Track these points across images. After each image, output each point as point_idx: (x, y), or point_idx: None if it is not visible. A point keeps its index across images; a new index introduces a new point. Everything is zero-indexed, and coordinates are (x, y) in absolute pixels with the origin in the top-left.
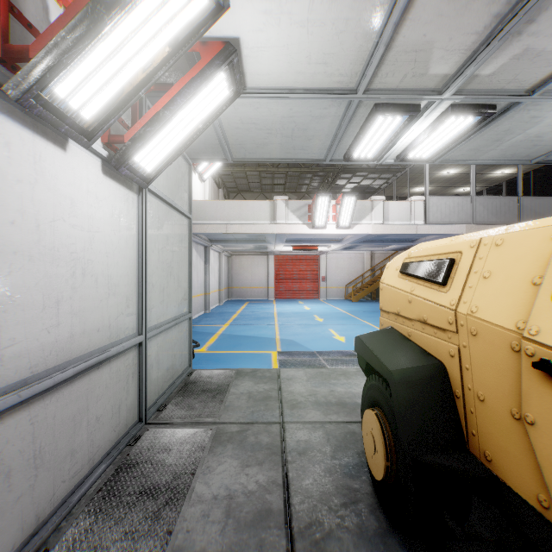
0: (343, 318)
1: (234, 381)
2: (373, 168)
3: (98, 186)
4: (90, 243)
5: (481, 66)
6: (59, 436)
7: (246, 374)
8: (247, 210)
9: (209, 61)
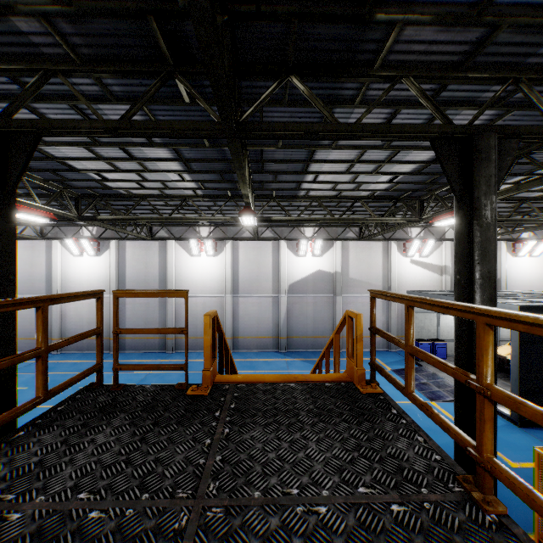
0: None
1: None
2: None
3: None
4: None
5: None
6: None
7: None
8: None
9: None
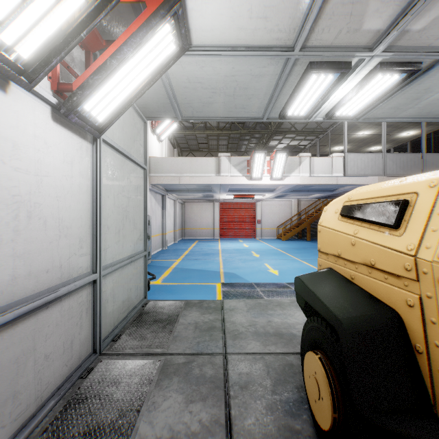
0: (276, 254)
1: (183, 312)
2: (300, 131)
3: (47, 132)
4: (38, 187)
5: (413, 21)
6: None
7: (193, 305)
8: (196, 165)
9: (154, 12)
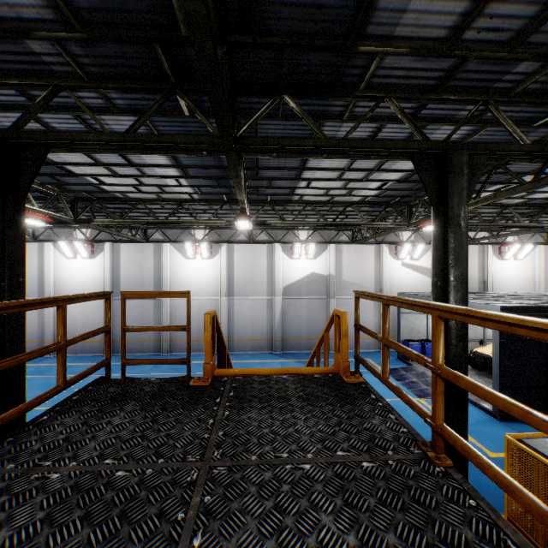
0: None
1: None
2: None
3: None
4: None
5: None
6: None
7: None
8: None
9: None
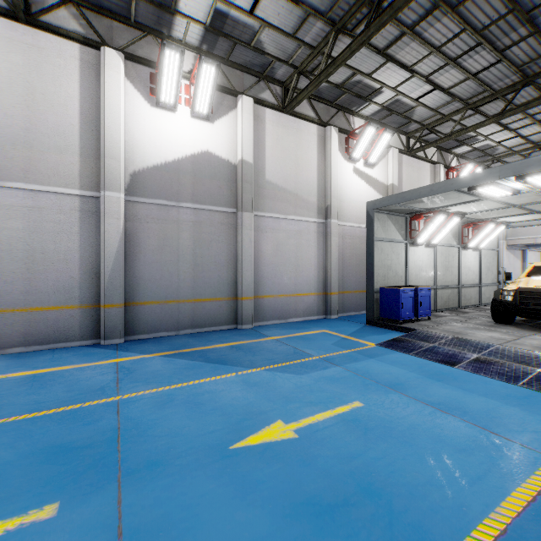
0: None
1: None
2: None
3: (471, 254)
4: (470, 264)
5: None
6: (466, 295)
7: None
8: None
9: (496, 227)
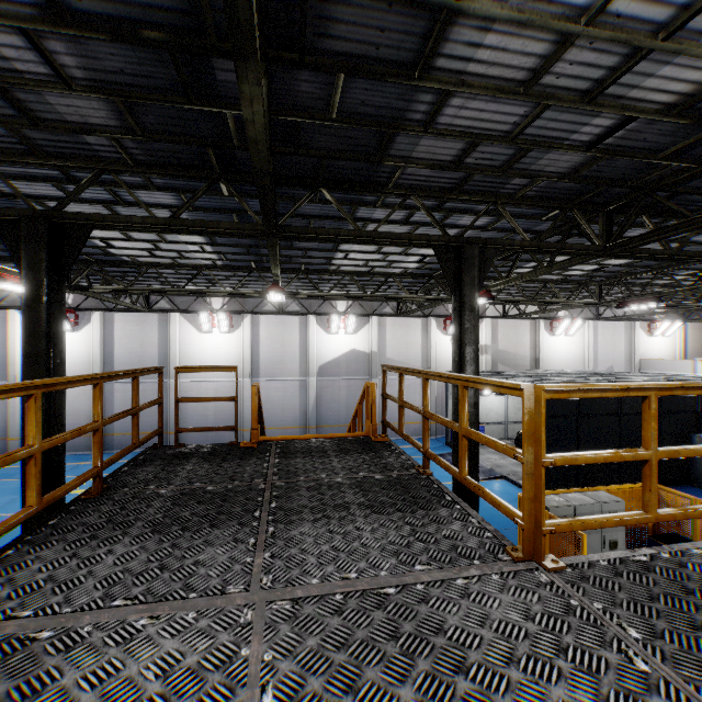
0: None
1: None
2: None
3: None
4: None
5: None
6: None
7: None
8: (674, 366)
9: None
